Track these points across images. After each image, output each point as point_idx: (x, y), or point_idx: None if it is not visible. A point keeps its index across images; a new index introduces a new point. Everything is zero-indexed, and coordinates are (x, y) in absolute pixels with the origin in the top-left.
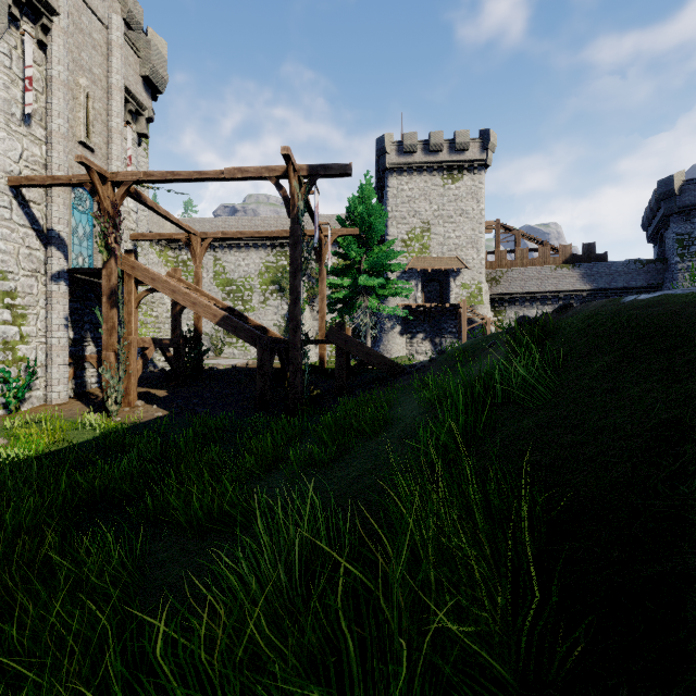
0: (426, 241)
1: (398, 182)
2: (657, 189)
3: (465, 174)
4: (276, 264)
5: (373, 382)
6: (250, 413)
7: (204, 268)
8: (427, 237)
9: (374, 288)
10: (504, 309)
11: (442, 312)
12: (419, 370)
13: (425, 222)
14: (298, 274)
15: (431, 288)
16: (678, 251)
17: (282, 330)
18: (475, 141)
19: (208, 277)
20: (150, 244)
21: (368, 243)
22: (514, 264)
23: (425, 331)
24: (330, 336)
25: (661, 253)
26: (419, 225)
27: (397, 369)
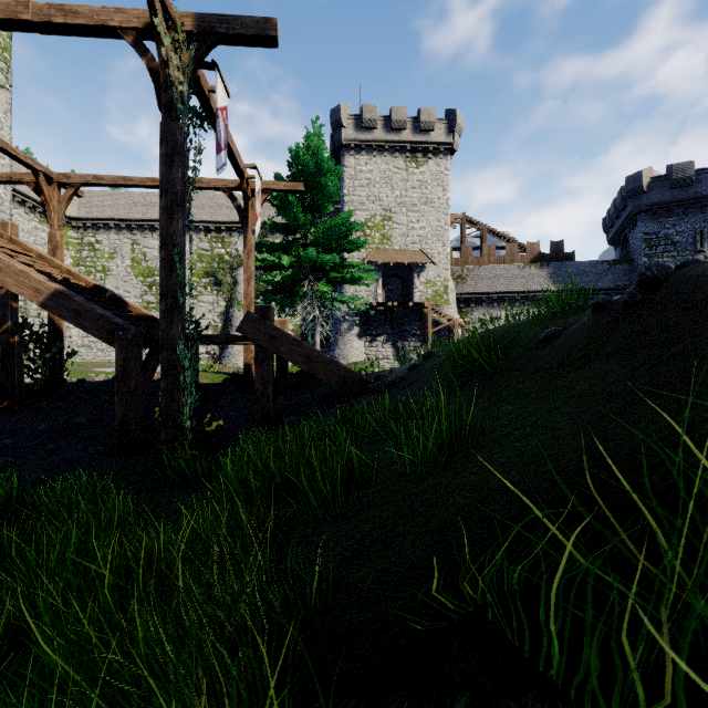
0: (388, 231)
1: (356, 161)
2: (625, 186)
3: (431, 158)
4: (211, 252)
5: (318, 402)
6: (92, 466)
7: (119, 253)
8: (389, 227)
9: (325, 272)
10: (470, 310)
11: (405, 312)
12: (393, 384)
13: (387, 209)
14: (176, 211)
15: (392, 287)
16: (645, 251)
17: (218, 331)
18: (441, 122)
19: (123, 265)
20: (41, 218)
21: (316, 211)
22: (481, 262)
23: (386, 333)
24: (245, 328)
25: (624, 256)
26: (379, 212)
27: (356, 381)
